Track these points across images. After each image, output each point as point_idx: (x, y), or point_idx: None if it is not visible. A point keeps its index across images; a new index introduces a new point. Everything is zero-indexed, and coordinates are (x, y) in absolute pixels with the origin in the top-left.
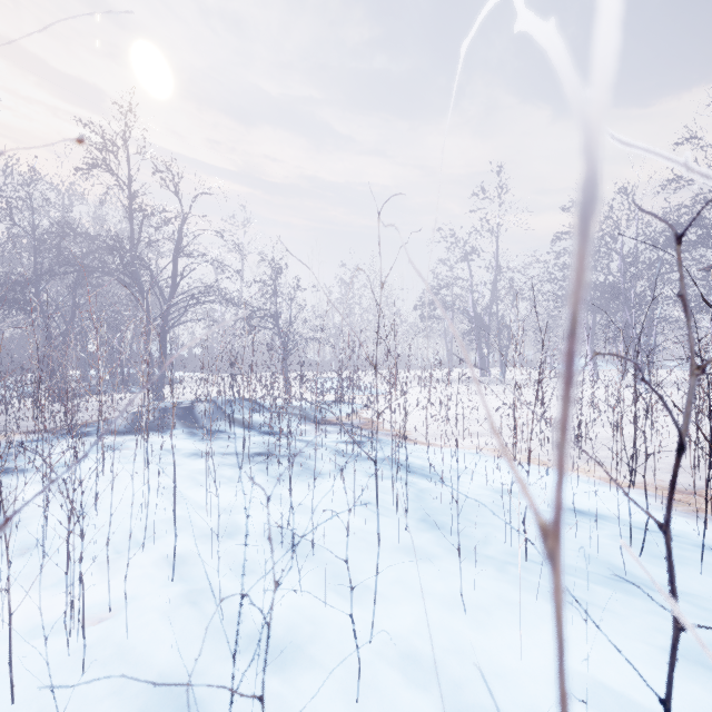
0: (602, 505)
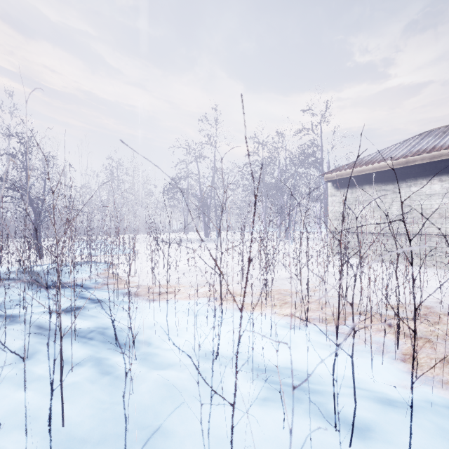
0: (294, 357)
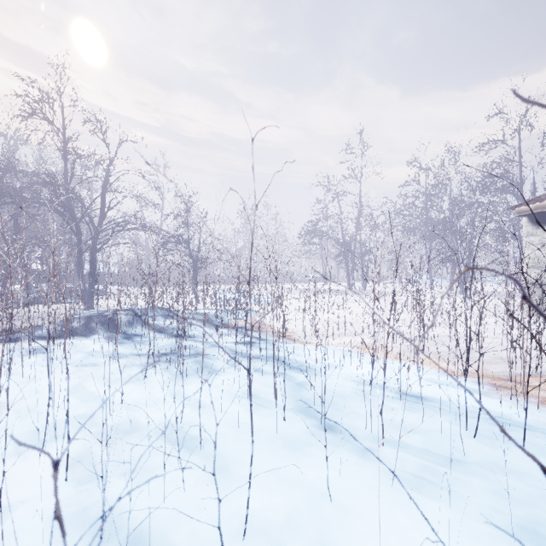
0: (442, 392)
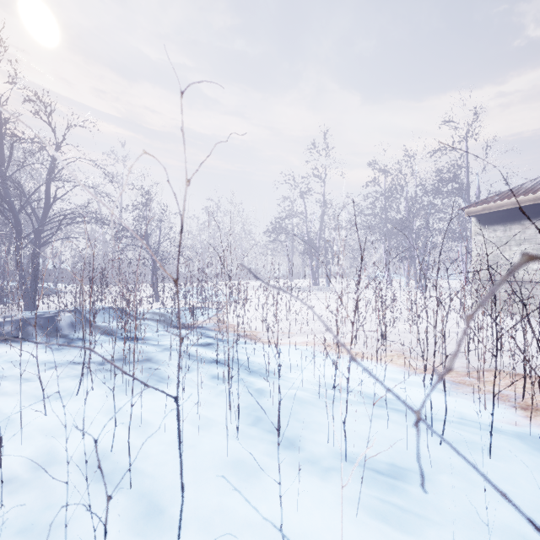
0: (405, 393)
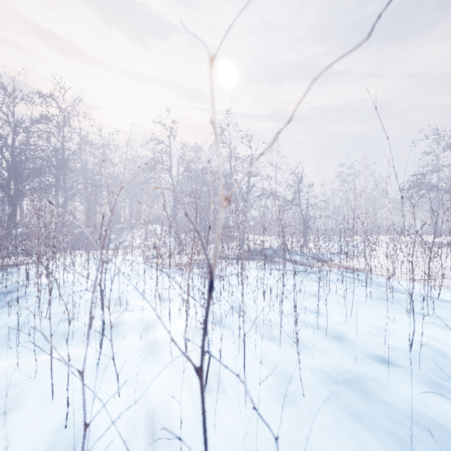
0: None
